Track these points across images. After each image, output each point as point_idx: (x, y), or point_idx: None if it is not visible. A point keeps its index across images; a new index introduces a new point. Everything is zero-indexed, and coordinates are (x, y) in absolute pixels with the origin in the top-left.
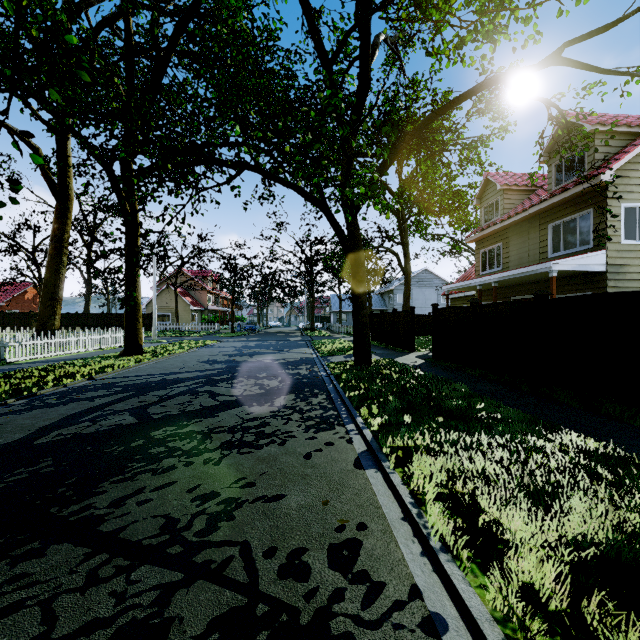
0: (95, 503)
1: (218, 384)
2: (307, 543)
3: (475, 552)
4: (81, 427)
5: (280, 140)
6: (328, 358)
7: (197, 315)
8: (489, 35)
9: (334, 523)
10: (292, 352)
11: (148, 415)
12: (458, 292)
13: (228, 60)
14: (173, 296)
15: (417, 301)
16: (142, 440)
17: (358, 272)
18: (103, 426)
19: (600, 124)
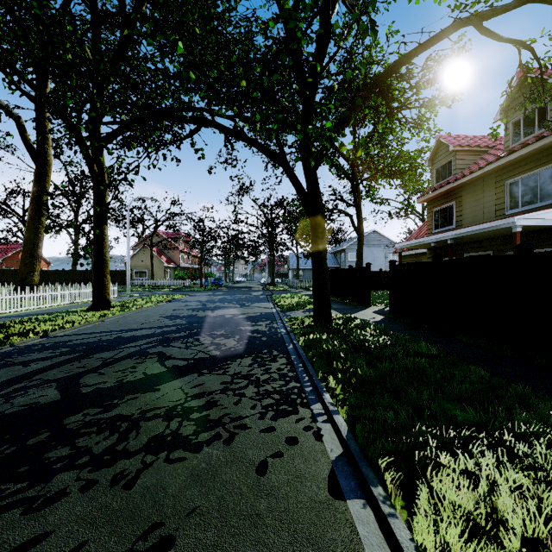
0: None
1: (172, 343)
2: None
3: None
4: None
5: (236, 80)
6: (287, 313)
7: (170, 272)
8: None
9: None
10: (253, 306)
11: (77, 388)
12: (409, 250)
13: (190, 23)
14: (149, 255)
15: (366, 259)
16: (47, 433)
17: (318, 228)
18: (13, 406)
19: None
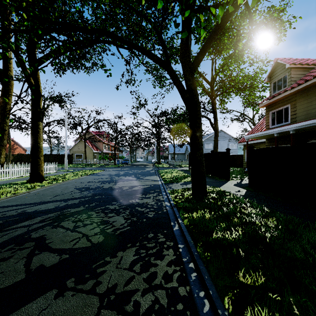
0: None
1: (63, 222)
2: None
3: None
4: None
5: None
6: (169, 185)
7: (97, 155)
8: None
9: None
10: (145, 179)
11: None
12: (250, 140)
13: None
14: (84, 145)
15: None
16: None
17: (195, 119)
18: None
19: None
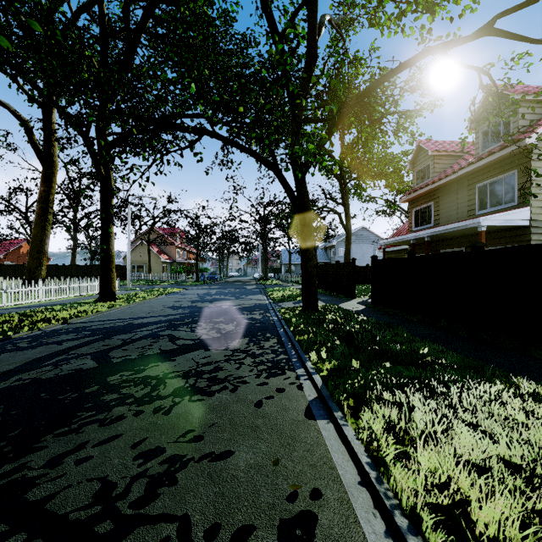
0: (31, 462)
1: (179, 328)
2: (255, 518)
3: (448, 532)
4: (42, 371)
5: (235, 104)
6: (279, 304)
7: (167, 266)
8: (428, 6)
9: (285, 489)
10: (247, 298)
11: (108, 359)
12: (393, 246)
13: (190, 39)
14: (146, 250)
15: (356, 254)
16: (97, 386)
17: (306, 227)
18: (63, 370)
19: (524, 93)
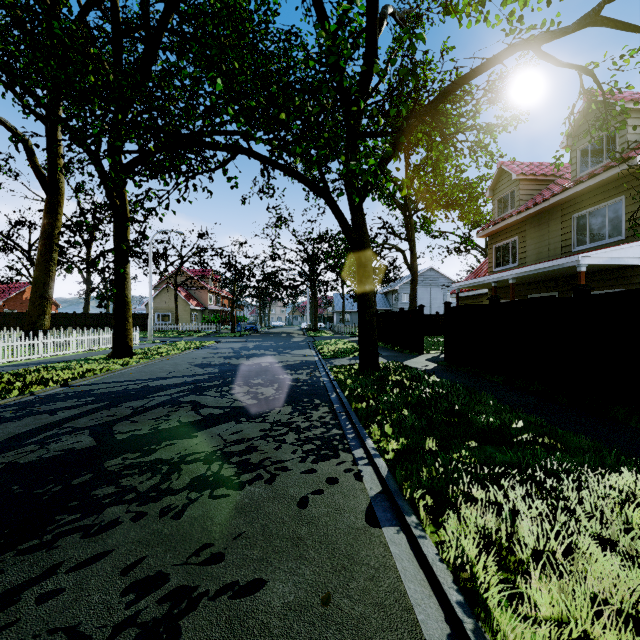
0: None
1: (205, 392)
2: None
3: None
4: (22, 453)
5: (275, 110)
6: (331, 361)
7: (197, 315)
8: None
9: None
10: (292, 354)
11: (111, 435)
12: (468, 290)
13: (222, 38)
14: (173, 295)
15: (422, 300)
16: (90, 474)
17: (364, 267)
18: (50, 451)
19: (634, 101)
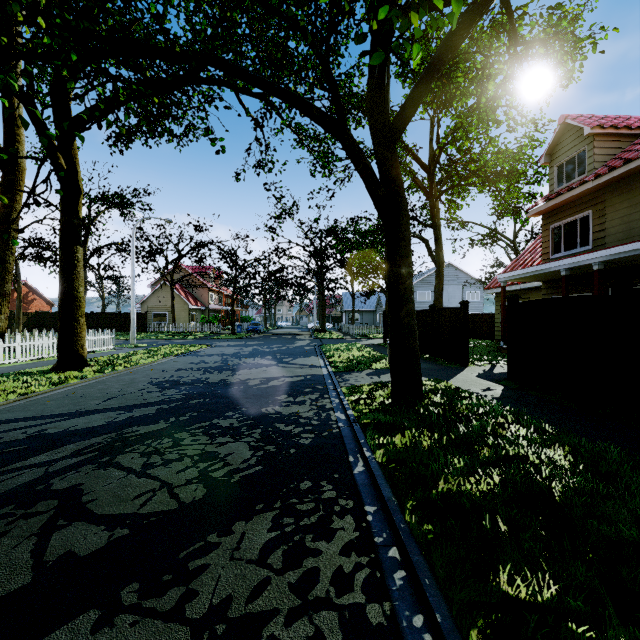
0: None
1: (121, 456)
2: None
3: None
4: None
5: None
6: (345, 376)
7: (197, 315)
8: None
9: None
10: (294, 364)
11: None
12: (510, 284)
13: None
14: (170, 294)
15: None
16: None
17: (398, 239)
18: None
19: None
